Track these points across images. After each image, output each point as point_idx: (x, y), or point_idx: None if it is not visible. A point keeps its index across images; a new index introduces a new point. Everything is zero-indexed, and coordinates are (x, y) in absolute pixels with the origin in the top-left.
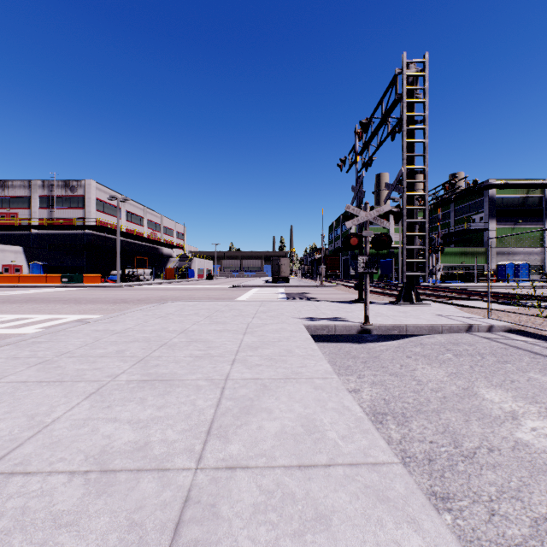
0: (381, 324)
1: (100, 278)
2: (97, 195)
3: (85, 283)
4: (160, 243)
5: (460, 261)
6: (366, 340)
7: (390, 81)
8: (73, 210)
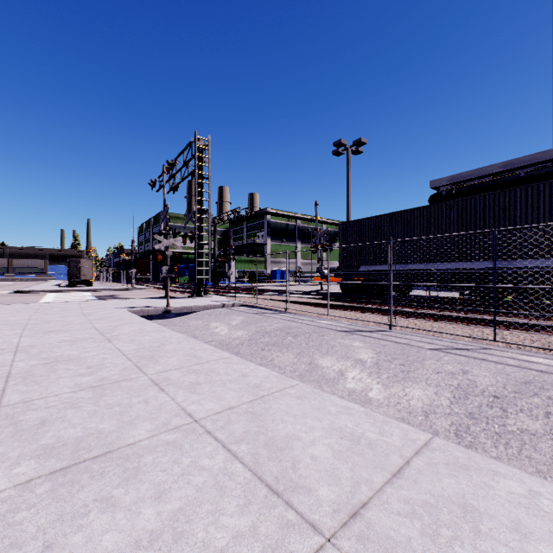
0: (177, 306)
1: None
2: None
3: None
4: None
5: (249, 267)
6: (168, 318)
7: (188, 143)
8: None
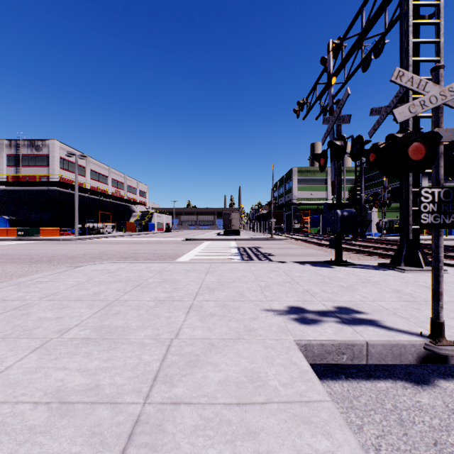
0: None
1: (59, 231)
2: (62, 154)
3: (44, 236)
4: (122, 199)
5: (395, 216)
6: (422, 367)
7: None
8: (38, 168)
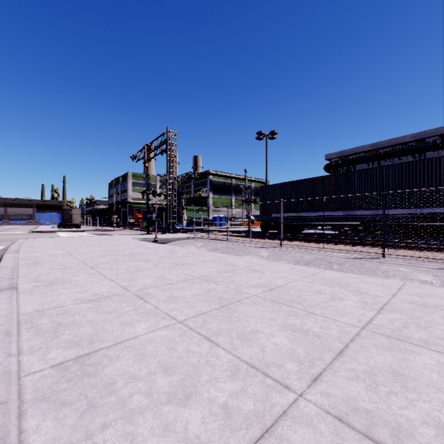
0: (161, 238)
1: None
2: None
3: None
4: None
5: (196, 215)
6: None
7: (162, 133)
8: None
